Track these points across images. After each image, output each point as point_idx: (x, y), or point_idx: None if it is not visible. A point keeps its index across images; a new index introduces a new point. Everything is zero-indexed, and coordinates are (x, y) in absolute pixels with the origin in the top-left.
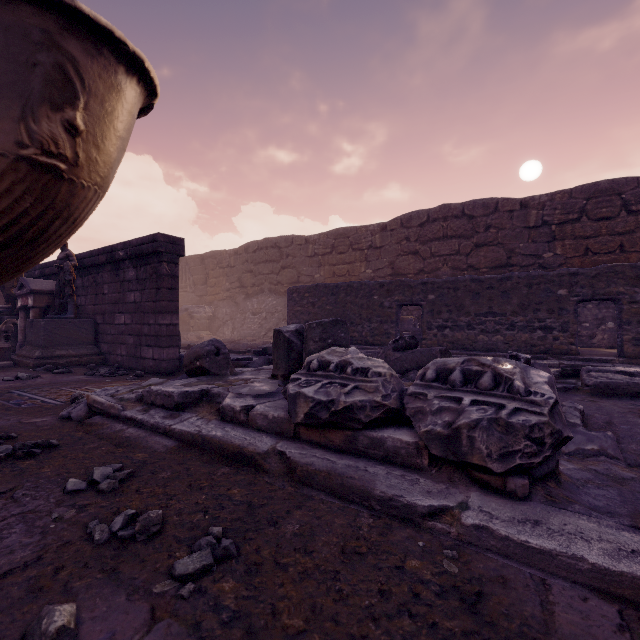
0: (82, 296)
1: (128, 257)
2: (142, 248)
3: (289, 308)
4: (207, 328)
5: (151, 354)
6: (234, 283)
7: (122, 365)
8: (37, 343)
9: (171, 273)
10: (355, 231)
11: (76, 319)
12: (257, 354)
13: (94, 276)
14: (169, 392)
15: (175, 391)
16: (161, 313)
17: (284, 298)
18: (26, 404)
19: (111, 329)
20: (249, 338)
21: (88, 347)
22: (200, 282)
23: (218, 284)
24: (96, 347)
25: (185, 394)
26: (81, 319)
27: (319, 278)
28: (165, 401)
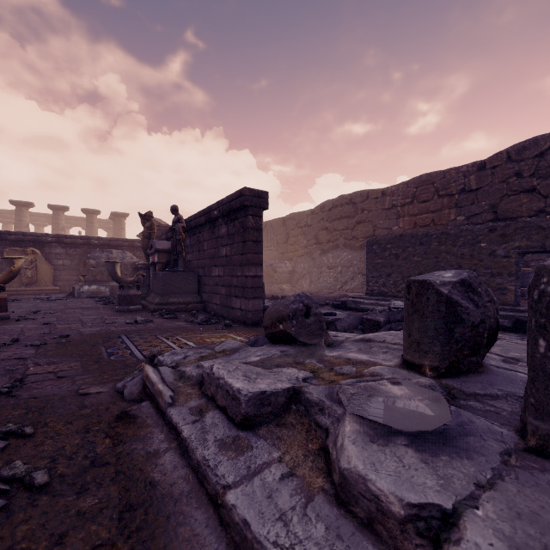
0: (190, 253)
1: (220, 215)
2: (231, 204)
3: (368, 261)
4: (287, 281)
5: (239, 304)
6: (311, 240)
7: (217, 313)
8: (157, 291)
9: (256, 226)
10: (442, 175)
11: (184, 272)
12: (335, 307)
13: (197, 235)
14: (233, 390)
15: (242, 390)
16: (247, 265)
17: (359, 252)
18: (116, 355)
19: (209, 281)
20: (325, 291)
21: (193, 296)
22: (282, 241)
23: (297, 242)
24: (199, 296)
25: (259, 398)
26: (188, 272)
27: (397, 230)
28: (227, 403)
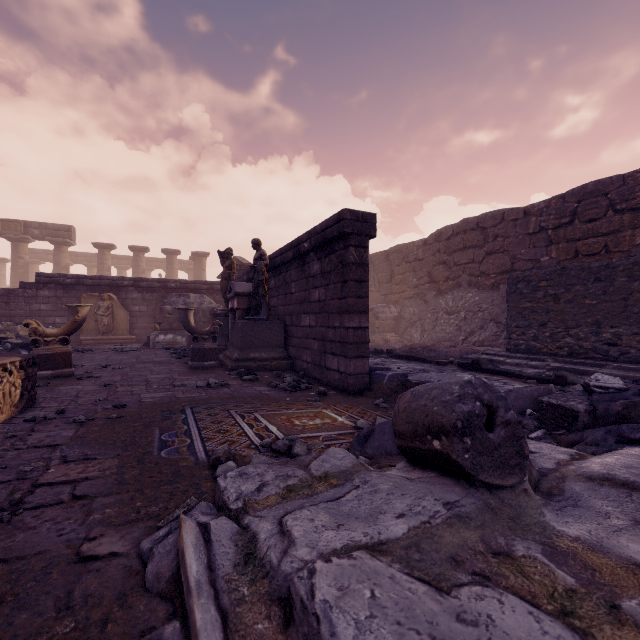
0: (275, 297)
1: (312, 248)
2: (326, 233)
3: (510, 304)
4: (392, 329)
5: (336, 365)
6: (422, 278)
7: (307, 373)
8: (236, 344)
9: (359, 260)
10: (620, 182)
11: (267, 320)
12: (463, 367)
13: (284, 275)
14: None
15: None
16: (347, 313)
17: (490, 292)
18: (169, 448)
19: (297, 332)
20: (445, 343)
21: (278, 350)
22: (384, 280)
23: (404, 281)
24: (285, 350)
25: None
26: (272, 320)
27: (548, 262)
28: None
